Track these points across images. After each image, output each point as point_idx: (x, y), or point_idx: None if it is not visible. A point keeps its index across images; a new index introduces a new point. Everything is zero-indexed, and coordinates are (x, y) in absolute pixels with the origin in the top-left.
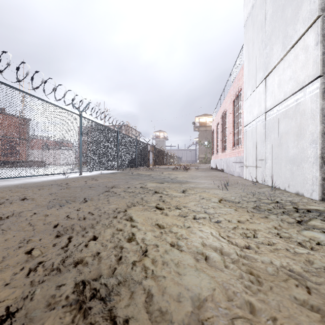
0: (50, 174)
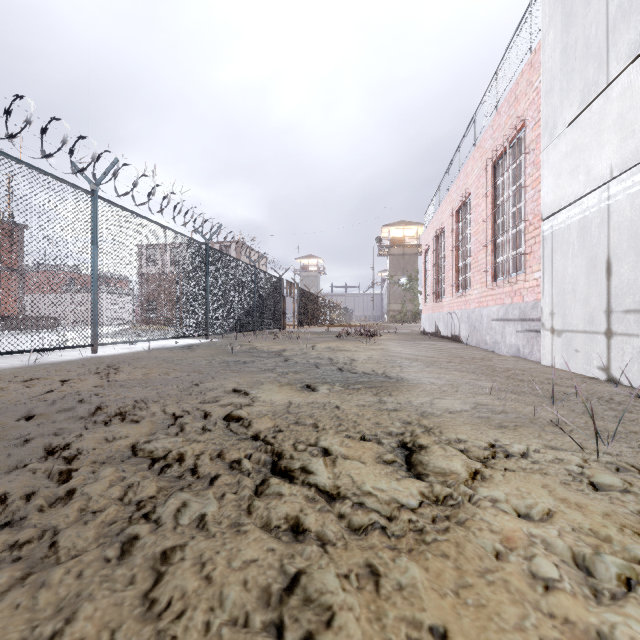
0: None
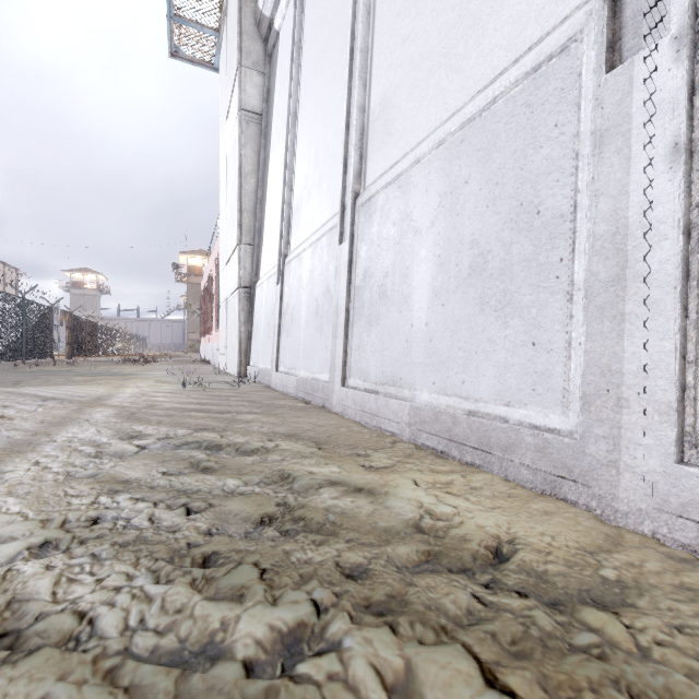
0: None
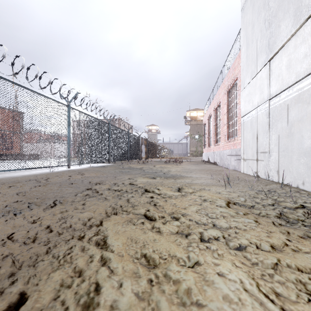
0: (33, 168)
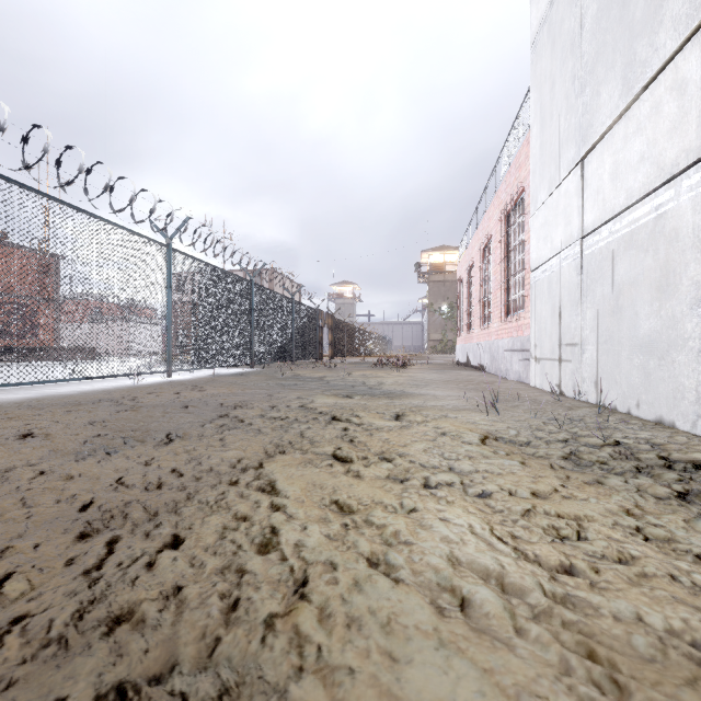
0: (98, 376)
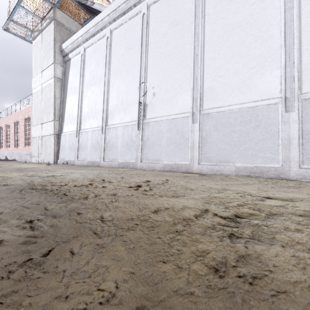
0: None
